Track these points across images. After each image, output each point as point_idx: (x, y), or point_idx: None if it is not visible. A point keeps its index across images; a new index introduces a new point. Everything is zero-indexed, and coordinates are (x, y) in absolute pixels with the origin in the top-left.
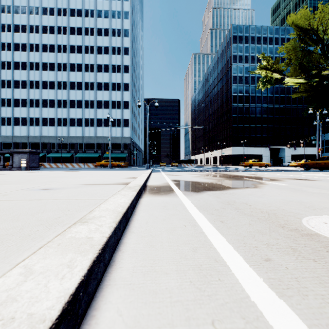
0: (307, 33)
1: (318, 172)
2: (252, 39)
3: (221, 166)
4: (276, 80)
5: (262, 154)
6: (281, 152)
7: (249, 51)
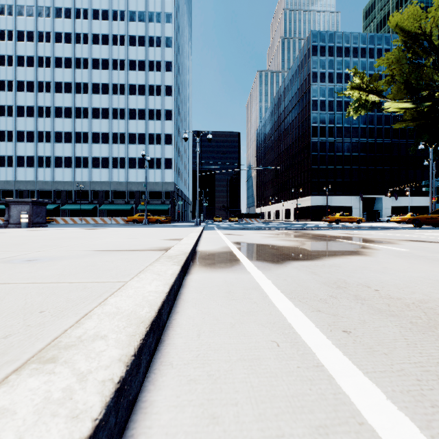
0: (416, 39)
1: (436, 231)
2: (338, 50)
3: (297, 221)
4: (373, 104)
5: (352, 206)
6: (377, 203)
7: (334, 66)
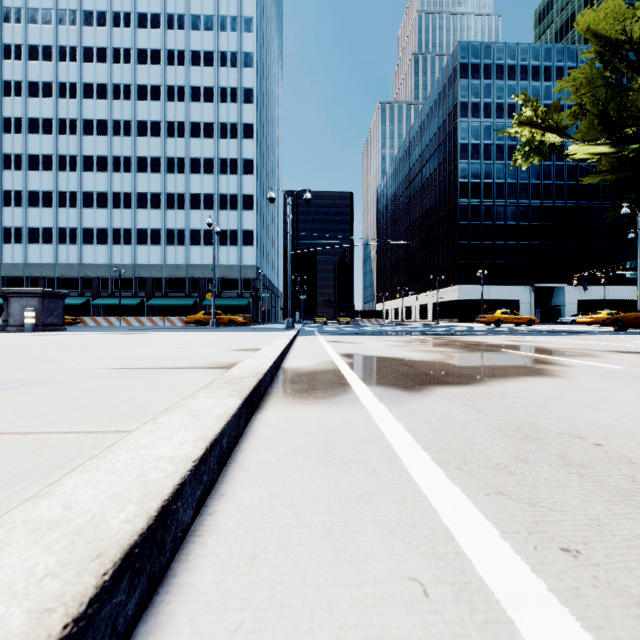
0: (618, 49)
1: None
2: (499, 70)
3: (437, 323)
4: (552, 148)
5: (518, 300)
6: (557, 295)
7: (493, 93)
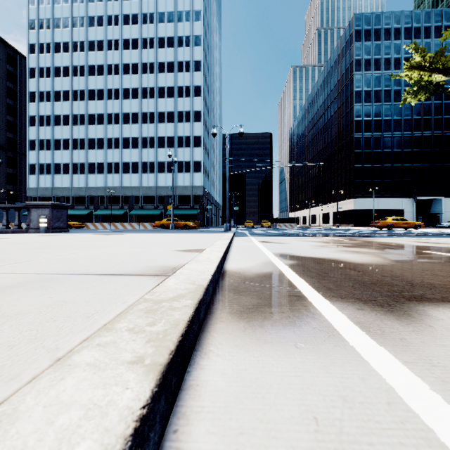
0: None
1: None
2: (387, 33)
3: (337, 227)
4: (437, 87)
5: (403, 210)
6: (435, 205)
7: (382, 51)
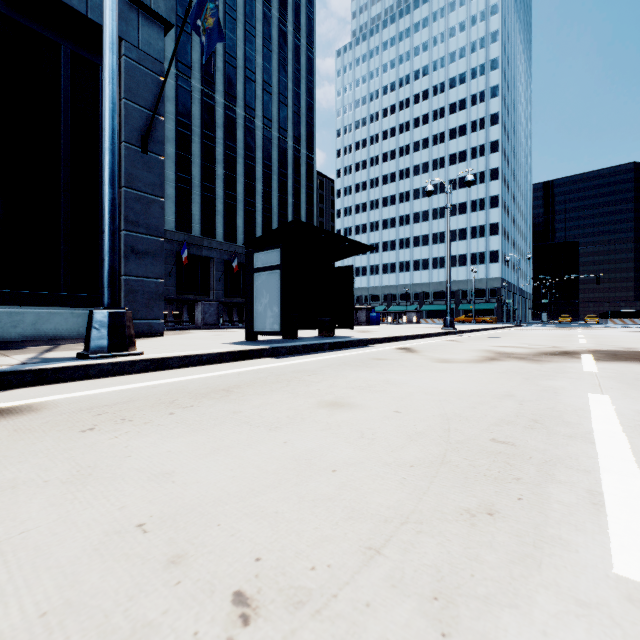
0: None
1: None
2: None
3: None
4: None
5: None
6: None
7: None
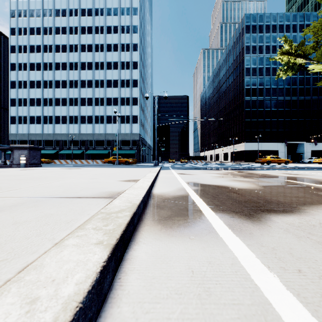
0: None
1: None
2: (267, 28)
3: (233, 162)
4: (299, 67)
5: (278, 150)
6: (299, 147)
7: (264, 40)
